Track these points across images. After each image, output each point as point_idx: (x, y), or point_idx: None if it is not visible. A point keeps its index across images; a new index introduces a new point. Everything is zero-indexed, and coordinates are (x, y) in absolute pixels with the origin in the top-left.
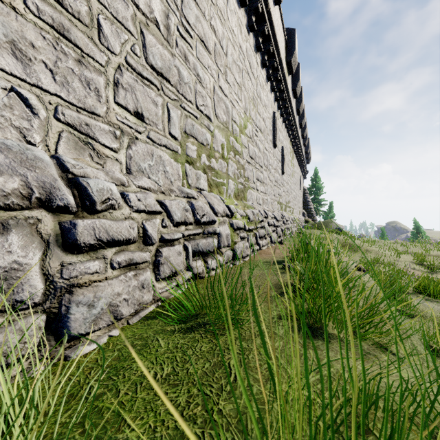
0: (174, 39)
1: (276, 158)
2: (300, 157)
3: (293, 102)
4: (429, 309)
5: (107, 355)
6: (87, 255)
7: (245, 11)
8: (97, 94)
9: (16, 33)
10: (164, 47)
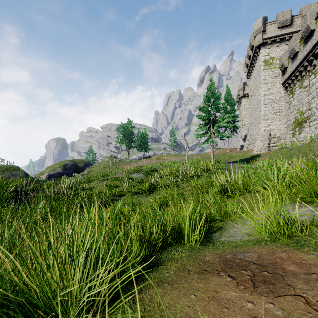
0: None
1: None
2: None
3: None
4: None
5: None
6: None
7: None
8: None
9: None
10: None
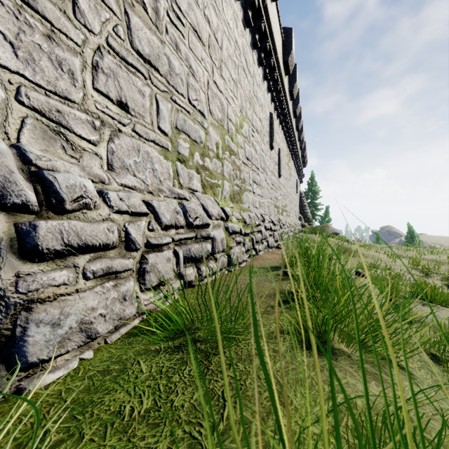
0: (163, 25)
1: (273, 160)
2: (297, 161)
3: (290, 104)
4: (427, 314)
5: (74, 385)
6: (53, 263)
7: (241, 5)
8: (72, 77)
9: None
10: (152, 32)
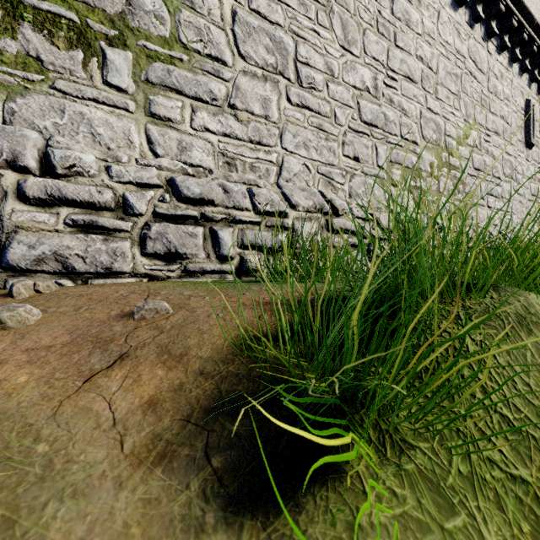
0: (381, 92)
1: (535, 162)
2: None
3: None
4: None
5: None
6: (336, 235)
7: (465, 7)
8: (334, 153)
9: (305, 138)
10: (373, 103)
